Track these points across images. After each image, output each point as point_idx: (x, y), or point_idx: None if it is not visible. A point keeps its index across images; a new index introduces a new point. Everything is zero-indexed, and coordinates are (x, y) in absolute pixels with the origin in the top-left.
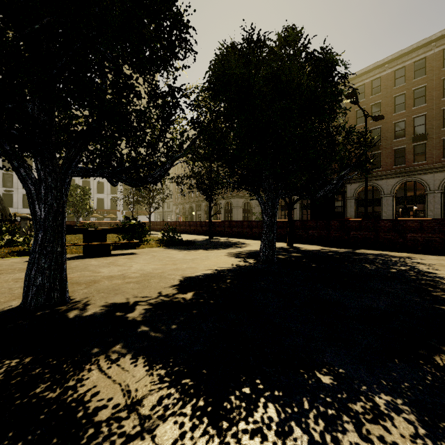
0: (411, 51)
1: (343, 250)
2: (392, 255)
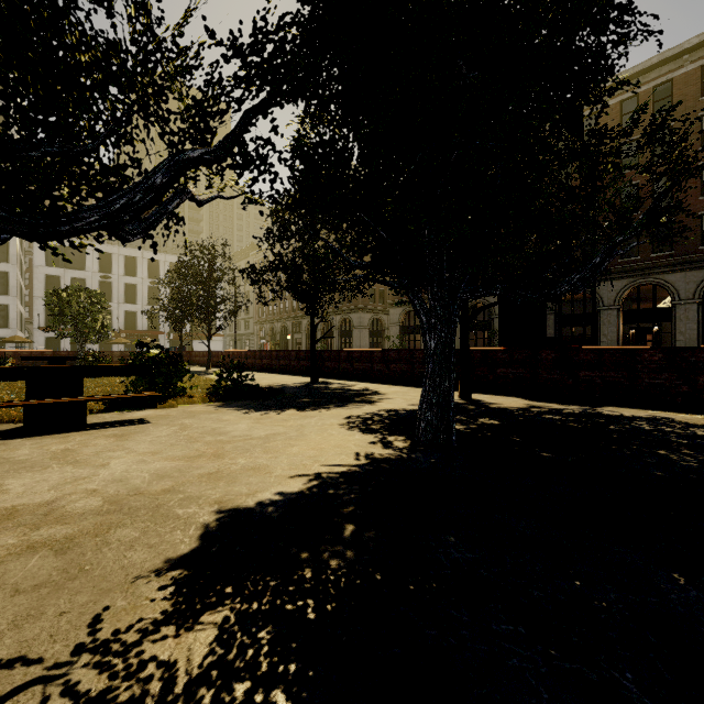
0: (650, 68)
1: (575, 409)
2: (683, 421)
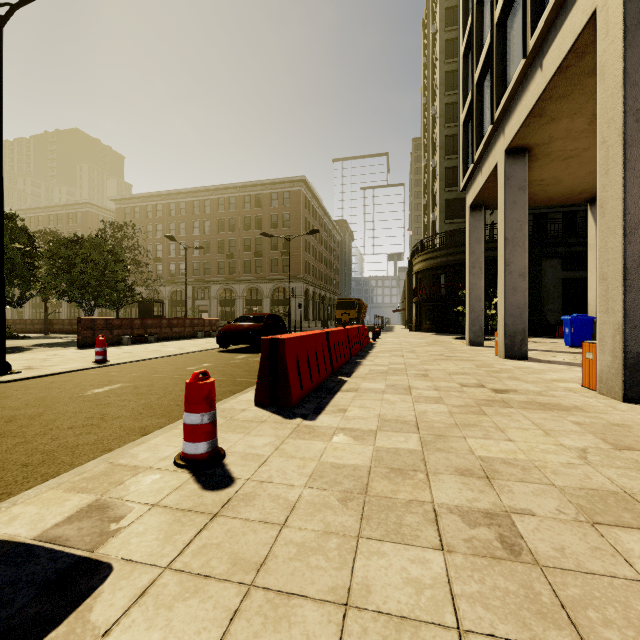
0: (254, 185)
1: None
2: None
